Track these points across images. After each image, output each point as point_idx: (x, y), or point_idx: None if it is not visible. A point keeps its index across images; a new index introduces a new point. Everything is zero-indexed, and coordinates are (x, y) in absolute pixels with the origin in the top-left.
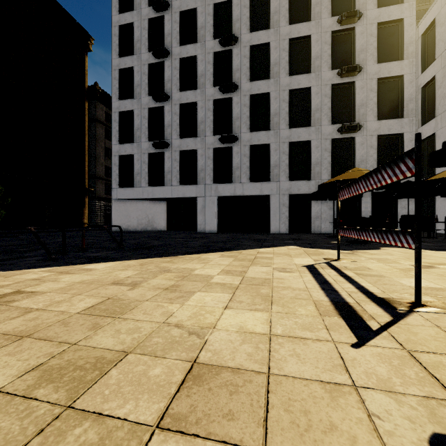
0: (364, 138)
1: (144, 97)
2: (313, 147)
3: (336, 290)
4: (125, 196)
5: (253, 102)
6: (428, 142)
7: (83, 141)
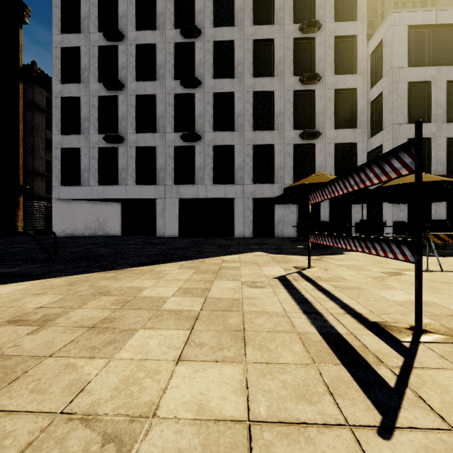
0: (323, 145)
1: (93, 83)
2: (276, 151)
3: (320, 312)
4: (69, 195)
5: (217, 100)
6: (376, 153)
7: (17, 129)
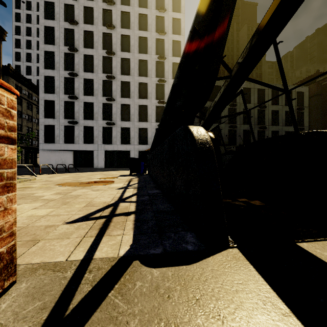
0: None
1: (62, 94)
2: (148, 131)
3: None
4: (48, 148)
5: (122, 107)
6: None
7: None
